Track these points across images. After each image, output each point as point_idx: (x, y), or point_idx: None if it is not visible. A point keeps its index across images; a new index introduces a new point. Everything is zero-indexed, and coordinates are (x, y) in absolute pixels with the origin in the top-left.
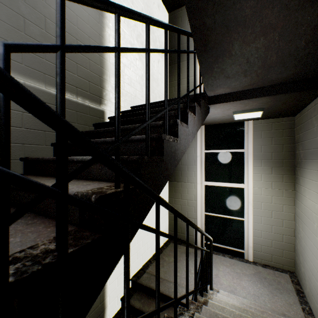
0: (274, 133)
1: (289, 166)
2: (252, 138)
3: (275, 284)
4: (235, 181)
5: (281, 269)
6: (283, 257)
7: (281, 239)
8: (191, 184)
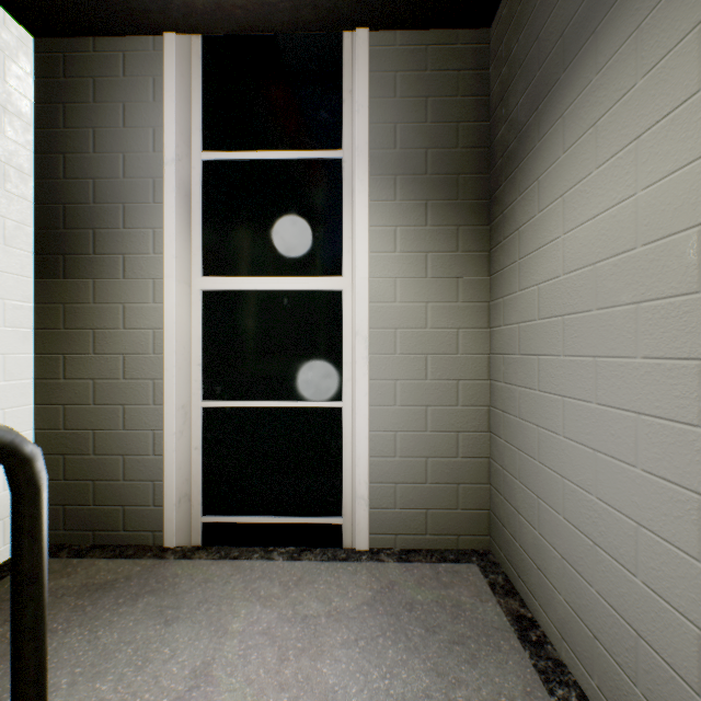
0: (434, 84)
1: (475, 197)
2: (366, 94)
3: (446, 625)
4: (314, 268)
5: (455, 552)
6: (460, 509)
7: (454, 449)
8: (141, 284)
